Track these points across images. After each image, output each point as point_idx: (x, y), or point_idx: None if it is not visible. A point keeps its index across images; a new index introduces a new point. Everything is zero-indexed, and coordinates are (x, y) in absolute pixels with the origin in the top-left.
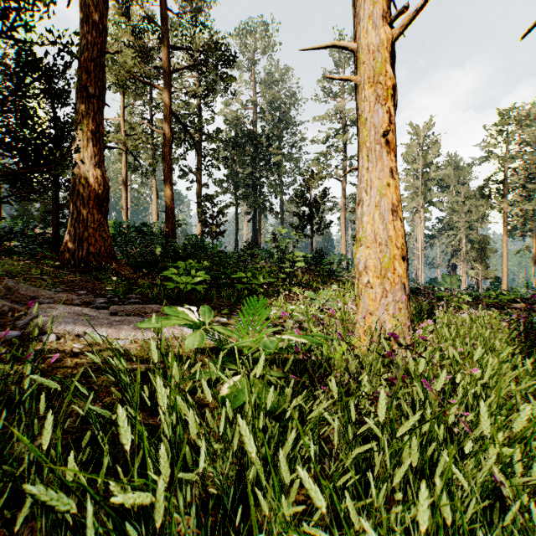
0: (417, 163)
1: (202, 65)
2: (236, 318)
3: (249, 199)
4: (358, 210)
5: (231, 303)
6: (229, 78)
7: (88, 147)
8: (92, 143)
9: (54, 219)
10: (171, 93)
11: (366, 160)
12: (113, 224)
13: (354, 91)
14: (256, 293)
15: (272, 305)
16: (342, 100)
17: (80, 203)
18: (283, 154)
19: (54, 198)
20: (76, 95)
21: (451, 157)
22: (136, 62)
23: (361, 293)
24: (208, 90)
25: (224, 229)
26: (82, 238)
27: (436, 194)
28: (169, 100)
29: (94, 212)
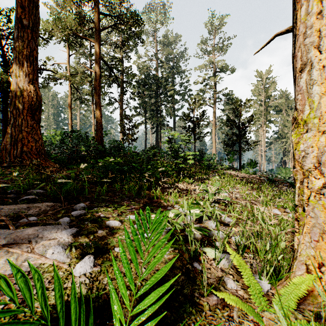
0: (261, 96)
1: (120, 24)
2: (111, 253)
3: (154, 119)
4: (300, 79)
5: (133, 195)
6: (139, 32)
7: (23, 68)
8: (26, 64)
9: (4, 126)
10: (99, 44)
11: (316, 1)
12: (60, 133)
13: (221, 49)
14: (156, 184)
15: (170, 196)
16: (213, 55)
17: (17, 111)
18: (175, 90)
19: (4, 111)
20: (14, 27)
21: (283, 92)
22: (75, 22)
23: (307, 203)
24: (124, 41)
25: (137, 137)
26: (17, 139)
27: (274, 115)
28: (98, 49)
29: (27, 119)
